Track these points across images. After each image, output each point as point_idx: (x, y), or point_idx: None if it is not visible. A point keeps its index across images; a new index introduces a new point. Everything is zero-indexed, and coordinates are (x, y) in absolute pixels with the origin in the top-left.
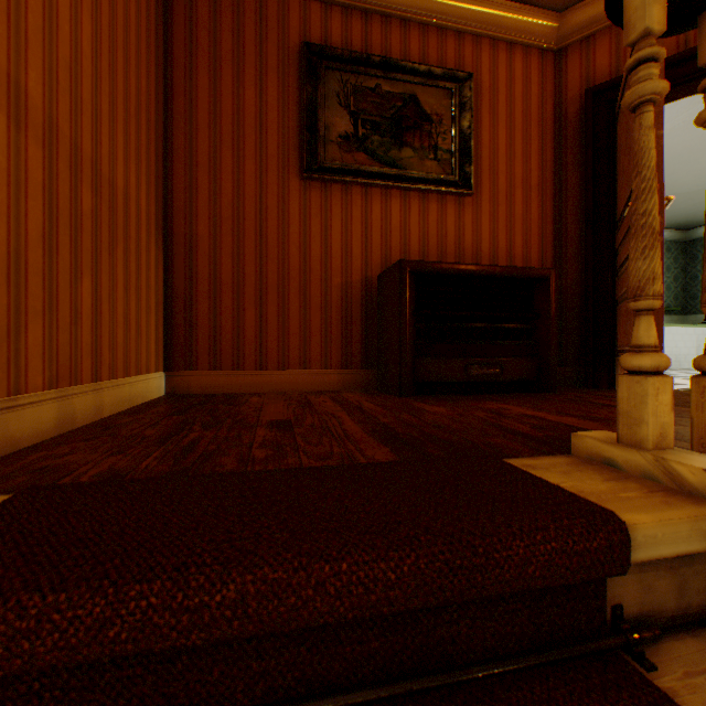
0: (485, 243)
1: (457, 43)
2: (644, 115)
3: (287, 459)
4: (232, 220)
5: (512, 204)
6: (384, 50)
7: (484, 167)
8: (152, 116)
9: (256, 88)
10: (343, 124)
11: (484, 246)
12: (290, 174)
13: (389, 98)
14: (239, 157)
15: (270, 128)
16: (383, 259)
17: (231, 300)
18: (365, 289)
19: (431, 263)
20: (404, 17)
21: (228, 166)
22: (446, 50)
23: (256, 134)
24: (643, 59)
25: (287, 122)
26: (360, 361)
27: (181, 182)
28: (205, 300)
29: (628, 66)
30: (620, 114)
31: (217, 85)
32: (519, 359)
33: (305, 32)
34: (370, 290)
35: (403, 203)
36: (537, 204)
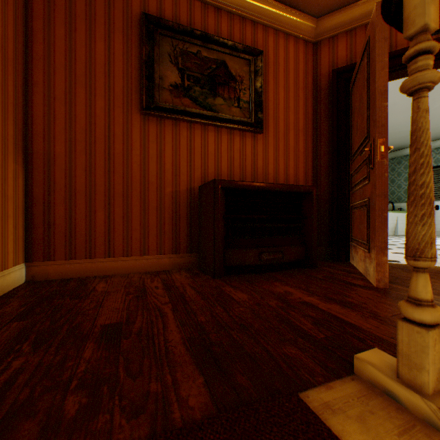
0: (271, 165)
1: (253, 29)
2: (422, 99)
3: (97, 419)
4: (85, 142)
5: (288, 140)
6: (203, 27)
7: (270, 114)
8: (10, 54)
9: (105, 42)
10: (173, 76)
11: (270, 167)
12: (133, 110)
13: (207, 61)
14: (91, 94)
15: (117, 74)
16: (202, 175)
17: (84, 204)
18: (190, 196)
19: (236, 181)
20: (217, 5)
21: (82, 100)
22: (245, 32)
23: (105, 77)
24: (423, 50)
25: (130, 71)
26: (186, 247)
27: (40, 110)
28: (62, 205)
29: (408, 55)
30: (355, 88)
31: (72, 36)
32: (294, 246)
33: (144, 5)
34: (193, 197)
35: (216, 136)
36: (303, 141)
